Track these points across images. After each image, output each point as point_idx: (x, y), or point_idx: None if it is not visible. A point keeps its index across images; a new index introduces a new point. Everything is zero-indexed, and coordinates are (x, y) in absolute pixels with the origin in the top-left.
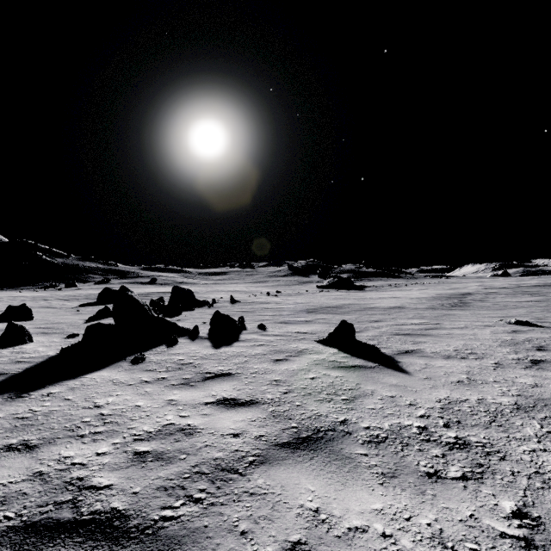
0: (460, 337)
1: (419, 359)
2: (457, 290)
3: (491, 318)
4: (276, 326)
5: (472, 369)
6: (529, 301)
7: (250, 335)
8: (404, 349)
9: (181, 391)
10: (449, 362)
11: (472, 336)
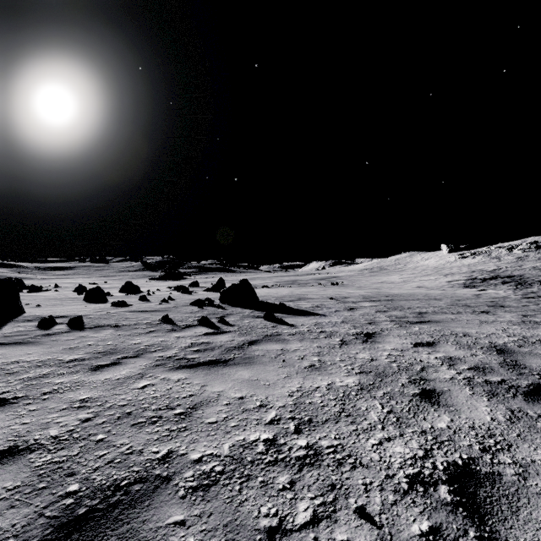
0: None
1: None
2: (227, 279)
3: None
4: (65, 291)
5: None
6: None
7: (47, 292)
8: None
9: None
10: None
11: None
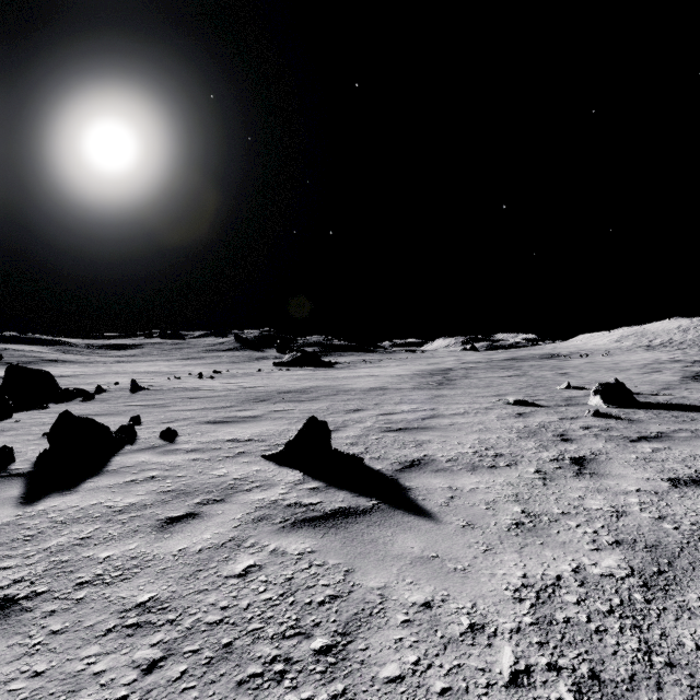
0: (468, 427)
1: (436, 477)
2: (437, 365)
3: (486, 399)
4: (198, 431)
5: (518, 490)
6: (509, 376)
7: (137, 455)
8: (407, 457)
9: None
10: (480, 477)
11: (480, 425)
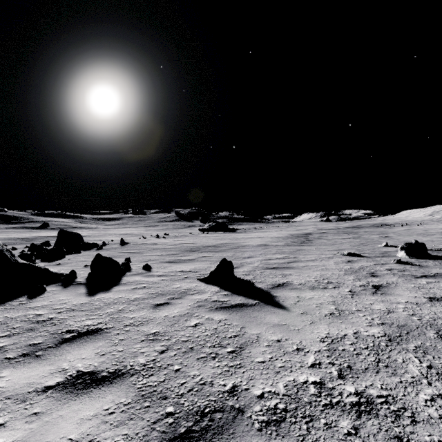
0: (315, 268)
1: (291, 292)
2: (301, 231)
3: (330, 252)
4: (162, 266)
5: (336, 299)
6: (348, 238)
7: (134, 277)
8: (276, 282)
9: (15, 369)
10: (316, 292)
11: (323, 266)
